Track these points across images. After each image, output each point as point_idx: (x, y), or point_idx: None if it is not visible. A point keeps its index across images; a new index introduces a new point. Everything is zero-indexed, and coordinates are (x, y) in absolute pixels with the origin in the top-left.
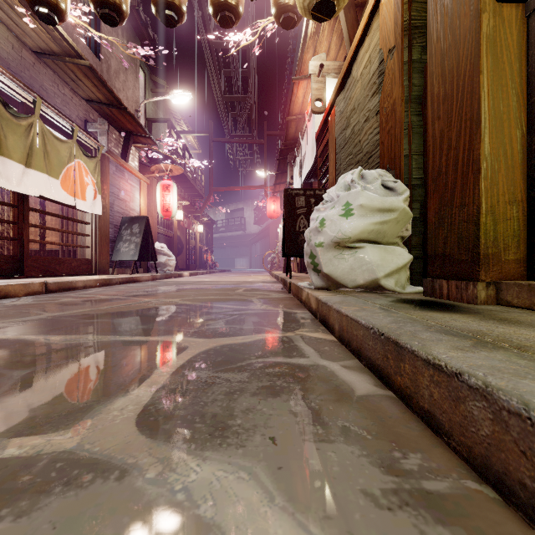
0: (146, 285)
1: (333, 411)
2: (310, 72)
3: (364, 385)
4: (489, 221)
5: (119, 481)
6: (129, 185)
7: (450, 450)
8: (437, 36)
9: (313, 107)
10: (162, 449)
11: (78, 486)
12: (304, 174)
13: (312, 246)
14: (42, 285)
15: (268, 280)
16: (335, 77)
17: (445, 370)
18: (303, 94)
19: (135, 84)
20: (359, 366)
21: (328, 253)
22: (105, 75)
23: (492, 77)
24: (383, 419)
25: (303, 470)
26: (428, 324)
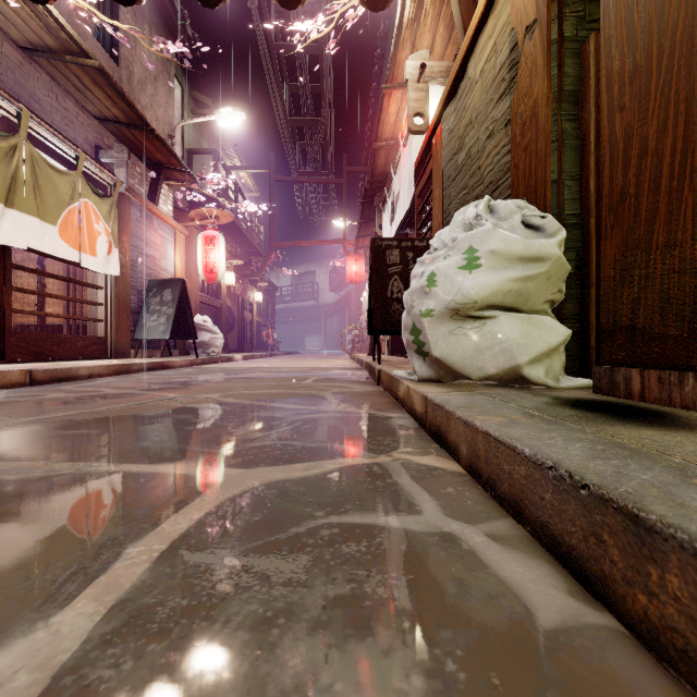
0: (180, 373)
1: (505, 696)
2: (407, 76)
3: (549, 595)
4: None
5: None
6: (159, 236)
7: None
8: None
9: (411, 125)
10: None
11: None
12: (398, 220)
13: (415, 315)
14: (24, 374)
15: (348, 366)
16: (442, 83)
17: None
18: (396, 110)
19: (167, 101)
20: (520, 536)
21: (441, 327)
22: (126, 86)
23: None
24: None
25: None
26: (671, 463)
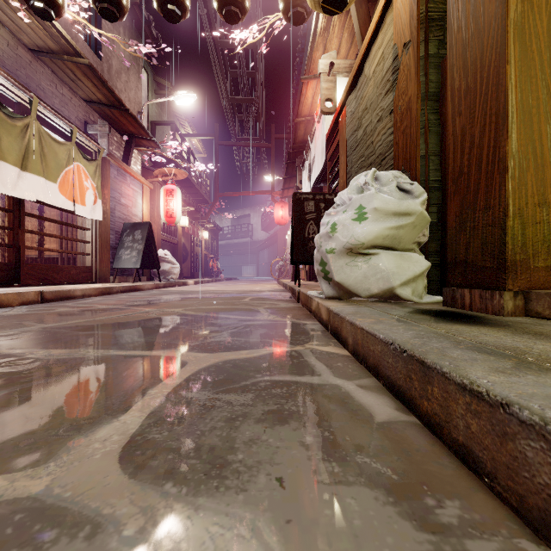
0: (148, 294)
1: (351, 443)
2: (320, 71)
3: (384, 409)
4: (517, 224)
5: (88, 541)
6: (131, 189)
7: (493, 496)
8: (458, 25)
9: (323, 107)
10: (147, 494)
11: (37, 549)
12: (313, 178)
13: (322, 252)
14: (37, 294)
15: (276, 288)
16: (346, 76)
17: (486, 399)
18: (312, 94)
19: (137, 85)
20: (376, 386)
21: (340, 260)
22: (106, 75)
23: (520, 67)
24: (409, 453)
25: (318, 524)
26: (456, 340)
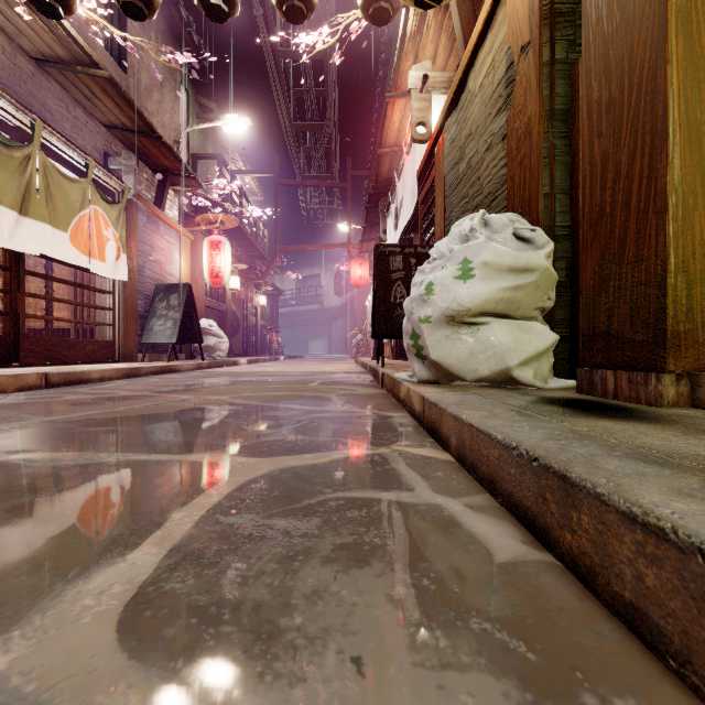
0: (187, 376)
1: (462, 597)
2: (410, 86)
3: (507, 543)
4: (680, 282)
5: None
6: (165, 241)
7: (686, 691)
8: (597, 16)
9: (414, 134)
10: (152, 687)
11: None
12: (401, 226)
13: (414, 321)
14: (40, 377)
15: (353, 369)
16: (444, 93)
17: (672, 539)
18: (399, 117)
19: (173, 107)
20: (492, 506)
21: (438, 332)
22: (133, 93)
23: (685, 68)
24: (549, 614)
25: None
26: (607, 443)
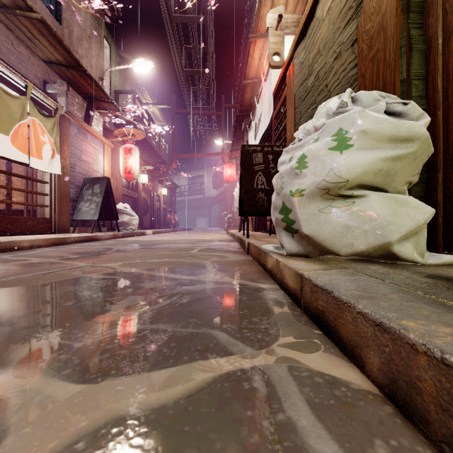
0: (102, 244)
1: None
2: (268, 25)
3: None
4: None
5: None
6: (92, 147)
7: None
8: None
9: (271, 61)
10: None
11: None
12: (260, 135)
13: (285, 195)
14: None
15: (225, 238)
16: (293, 31)
17: None
18: (259, 55)
19: (99, 53)
20: None
21: (311, 205)
22: (67, 40)
23: None
24: None
25: None
26: None
